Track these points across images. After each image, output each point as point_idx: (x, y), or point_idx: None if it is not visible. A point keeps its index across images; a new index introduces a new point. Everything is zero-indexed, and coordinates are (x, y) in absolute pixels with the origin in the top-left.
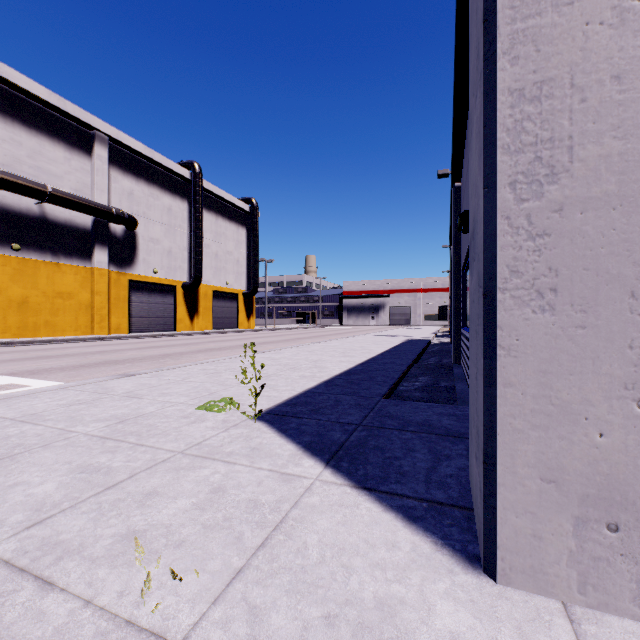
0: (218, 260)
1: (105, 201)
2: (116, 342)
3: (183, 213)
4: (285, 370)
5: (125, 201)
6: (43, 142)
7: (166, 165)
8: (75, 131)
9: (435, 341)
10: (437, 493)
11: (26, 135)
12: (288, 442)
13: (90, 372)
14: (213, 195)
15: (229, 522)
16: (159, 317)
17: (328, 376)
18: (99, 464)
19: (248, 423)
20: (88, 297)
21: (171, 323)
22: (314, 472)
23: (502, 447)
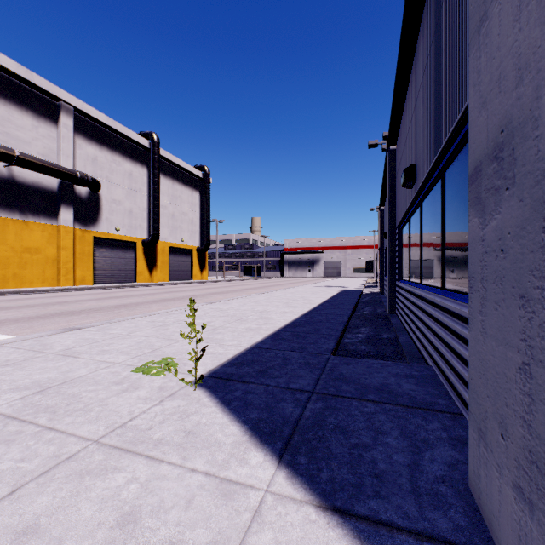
0: (174, 220)
1: (70, 165)
2: (79, 293)
3: (143, 178)
4: (232, 322)
5: (89, 166)
6: (11, 110)
7: (127, 135)
8: (42, 101)
9: (365, 291)
10: (436, 518)
11: None
12: (231, 421)
13: (43, 324)
14: (170, 162)
15: None
16: (121, 270)
17: (274, 328)
18: None
19: (187, 391)
20: (54, 252)
21: (132, 275)
22: (264, 476)
23: None
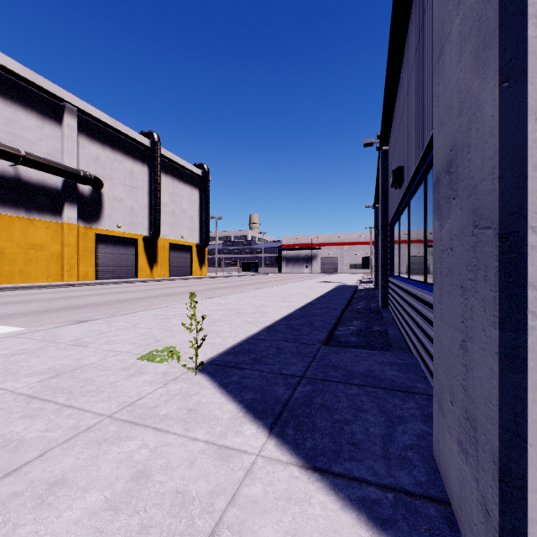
0: (174, 217)
1: (74, 164)
2: (83, 288)
3: (144, 176)
4: (230, 315)
5: (92, 165)
6: (17, 111)
7: (128, 134)
8: (47, 102)
9: (361, 287)
10: (401, 476)
11: (2, 105)
12: (229, 400)
13: (50, 317)
14: (170, 161)
15: (145, 535)
16: (122, 266)
17: (270, 321)
18: (11, 435)
19: (189, 376)
20: (59, 248)
21: (133, 271)
22: (256, 444)
23: (536, 465)
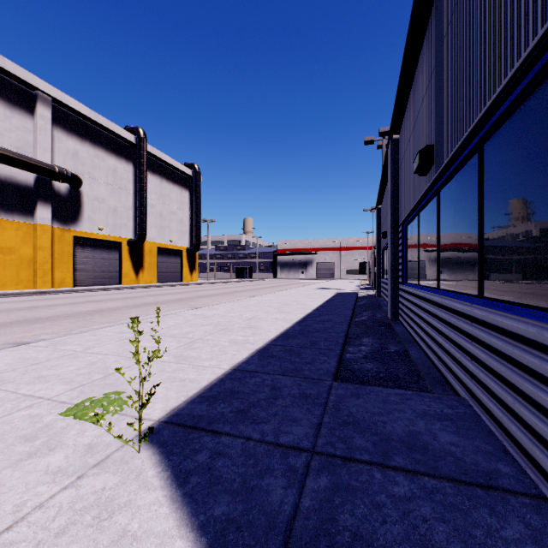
0: (162, 219)
1: (48, 160)
2: (56, 296)
3: (128, 175)
4: (214, 332)
5: (69, 161)
6: None
7: (111, 129)
8: (16, 90)
9: (361, 294)
10: None
11: None
12: (181, 526)
13: None
14: (158, 159)
15: None
16: (104, 272)
17: (263, 341)
18: None
19: (127, 453)
20: (30, 252)
21: (116, 277)
22: None
23: None
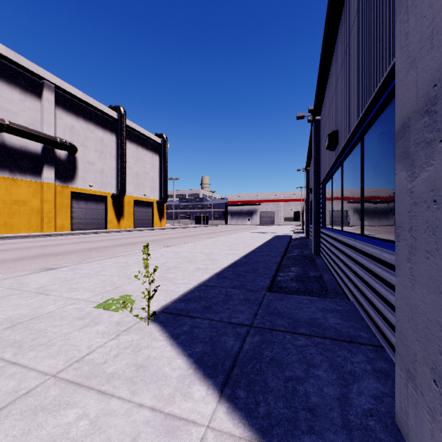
0: (138, 178)
1: (52, 133)
2: (59, 238)
3: (112, 143)
4: (184, 262)
5: (68, 133)
6: (2, 87)
7: (99, 108)
8: (28, 80)
9: (294, 236)
10: None
11: None
12: (178, 354)
13: (25, 264)
14: (134, 131)
15: None
16: (94, 219)
17: (219, 268)
18: None
19: (141, 326)
20: (38, 204)
21: (103, 223)
22: (206, 411)
23: None
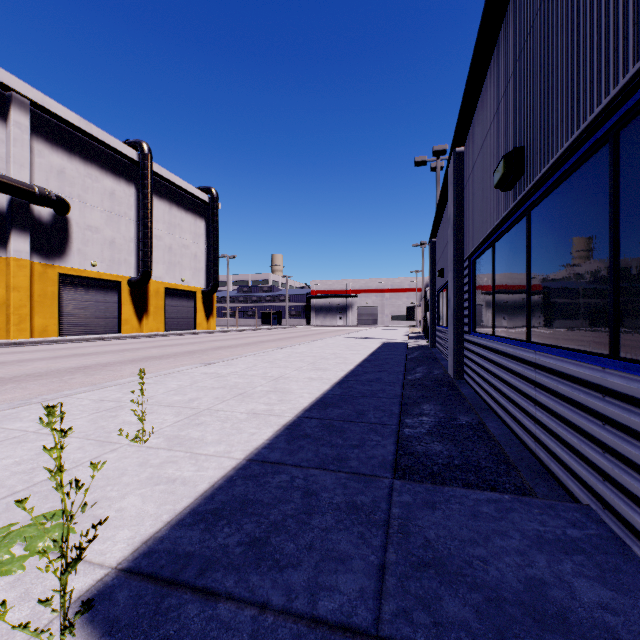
0: (172, 254)
1: (25, 178)
2: (34, 348)
3: (129, 199)
4: (228, 399)
5: (54, 180)
6: None
7: (107, 142)
8: None
9: (411, 344)
10: None
11: None
12: None
13: None
14: (166, 181)
15: None
16: (99, 317)
17: (292, 412)
18: None
19: None
20: (2, 293)
21: (114, 324)
22: None
23: None
